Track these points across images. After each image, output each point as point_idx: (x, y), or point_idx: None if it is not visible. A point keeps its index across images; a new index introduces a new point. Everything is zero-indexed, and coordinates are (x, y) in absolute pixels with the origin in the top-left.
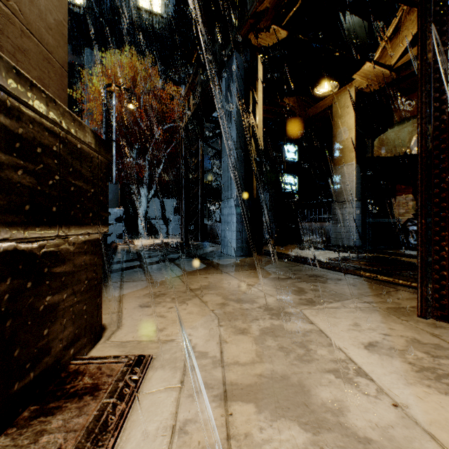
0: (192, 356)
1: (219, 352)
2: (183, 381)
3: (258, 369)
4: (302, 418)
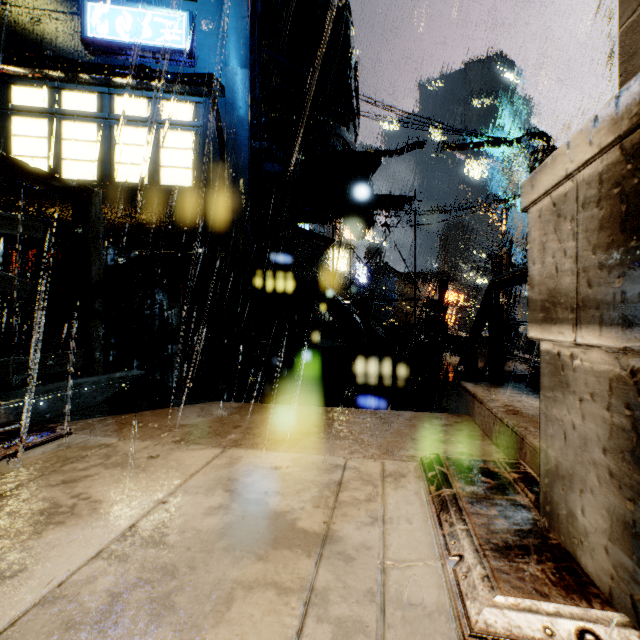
0: (370, 633)
1: (306, 632)
2: (381, 571)
3: (256, 568)
4: (260, 508)
